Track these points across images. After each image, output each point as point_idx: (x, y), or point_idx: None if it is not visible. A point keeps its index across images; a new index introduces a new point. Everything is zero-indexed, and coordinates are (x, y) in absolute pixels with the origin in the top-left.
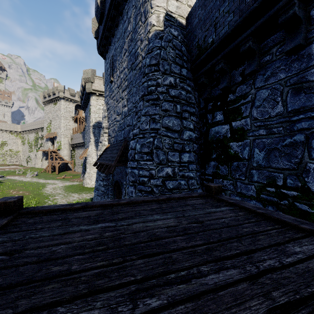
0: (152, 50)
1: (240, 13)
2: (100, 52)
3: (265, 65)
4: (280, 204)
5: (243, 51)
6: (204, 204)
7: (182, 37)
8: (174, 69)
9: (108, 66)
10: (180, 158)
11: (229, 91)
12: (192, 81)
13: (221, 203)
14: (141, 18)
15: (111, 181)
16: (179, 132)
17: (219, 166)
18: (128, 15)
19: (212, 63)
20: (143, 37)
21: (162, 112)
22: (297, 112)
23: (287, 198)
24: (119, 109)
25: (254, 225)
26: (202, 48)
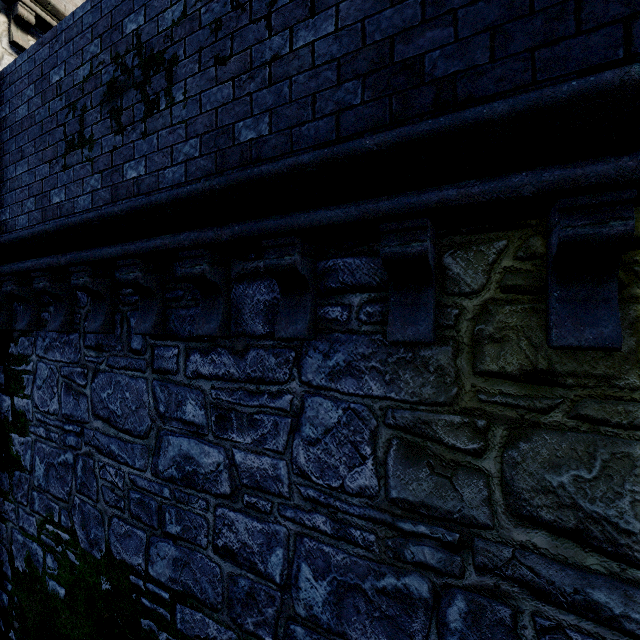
0: None
1: None
2: None
3: (45, 326)
4: (57, 551)
5: (6, 292)
6: None
7: None
8: None
9: None
10: None
11: (12, 335)
12: None
13: None
14: None
15: None
16: None
17: None
18: None
19: None
20: None
21: None
22: (69, 420)
23: (62, 544)
24: None
25: None
26: None
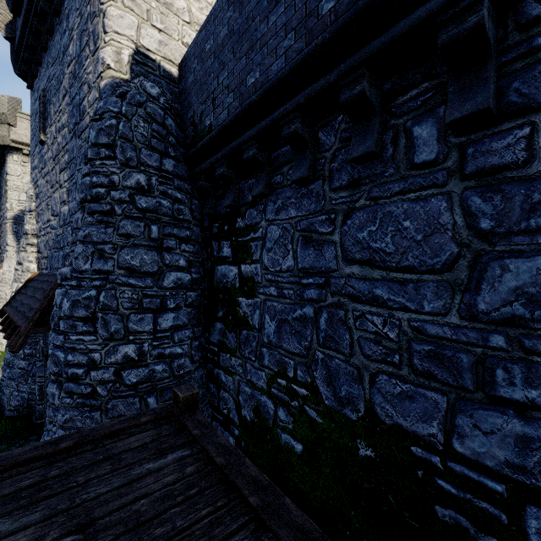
0: (102, 115)
1: (241, 99)
2: (21, 71)
3: (276, 189)
4: (291, 406)
5: (247, 160)
6: (146, 447)
7: (169, 98)
8: (147, 160)
9: (37, 107)
10: (156, 323)
11: (238, 212)
12: (187, 181)
13: (178, 439)
14: (88, 42)
15: (41, 348)
16: (156, 274)
17: (226, 332)
18: (69, 23)
19: (212, 162)
20: (93, 82)
21: (119, 238)
22: (307, 273)
23: (297, 399)
24: (56, 205)
25: (185, 509)
26: (199, 130)
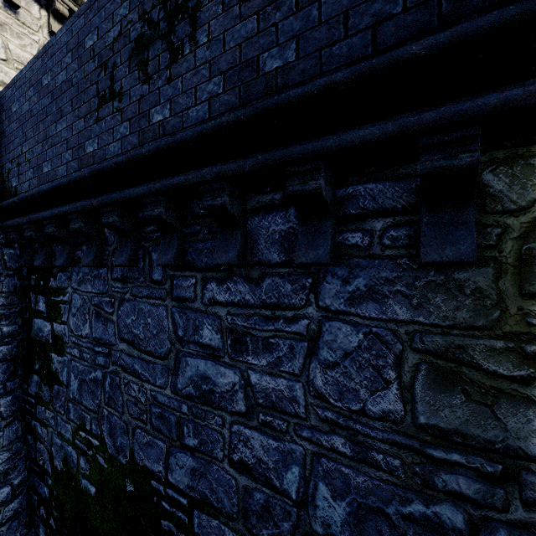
0: None
1: (39, 180)
2: None
3: (79, 263)
4: (89, 455)
5: (48, 234)
6: None
7: None
8: None
9: None
10: None
11: (51, 271)
12: None
13: None
14: None
15: None
16: None
17: (42, 385)
18: None
19: (19, 222)
20: None
21: None
22: (98, 342)
23: (92, 448)
24: None
25: None
26: (7, 186)
